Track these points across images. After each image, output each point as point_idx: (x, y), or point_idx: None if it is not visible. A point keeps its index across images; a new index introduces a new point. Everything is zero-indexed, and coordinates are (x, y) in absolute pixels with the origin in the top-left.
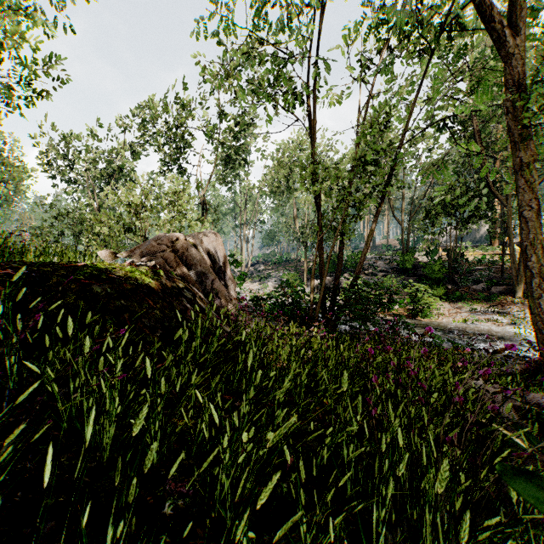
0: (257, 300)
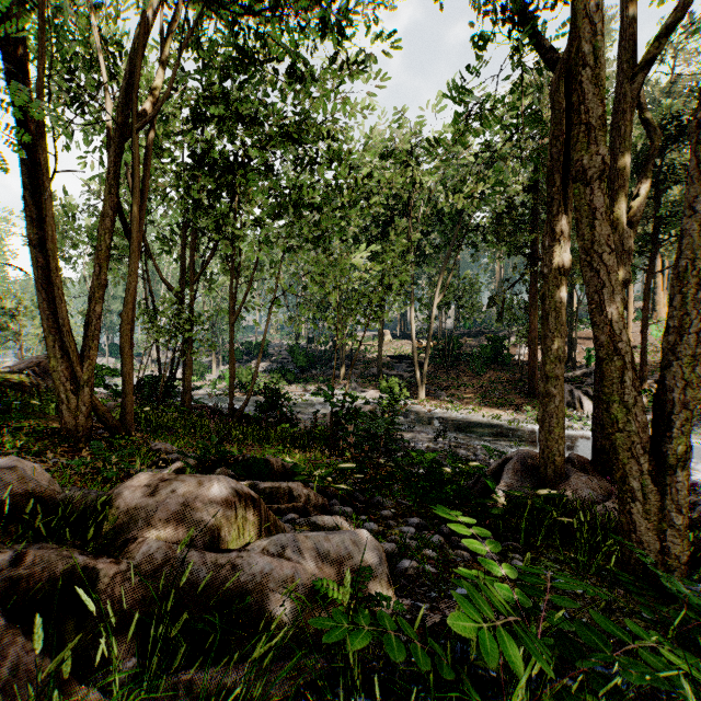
0: (107, 386)
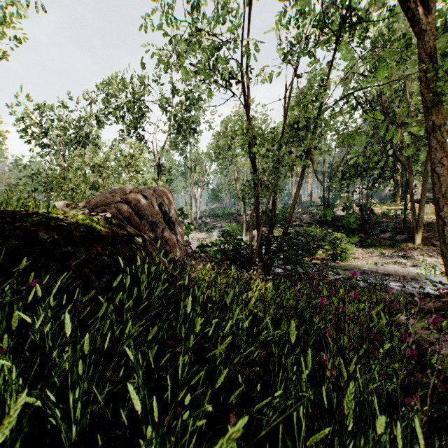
0: (203, 247)
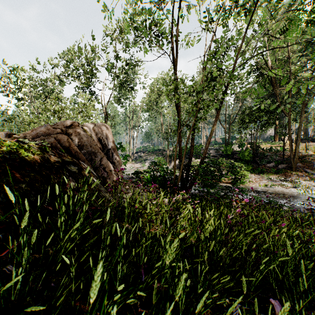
0: (137, 173)
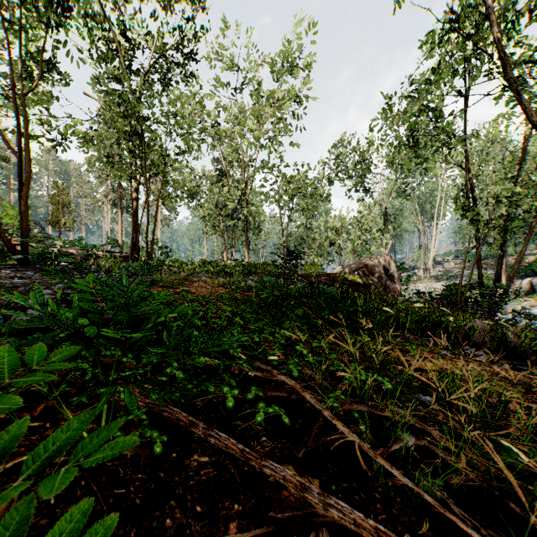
0: (419, 293)
